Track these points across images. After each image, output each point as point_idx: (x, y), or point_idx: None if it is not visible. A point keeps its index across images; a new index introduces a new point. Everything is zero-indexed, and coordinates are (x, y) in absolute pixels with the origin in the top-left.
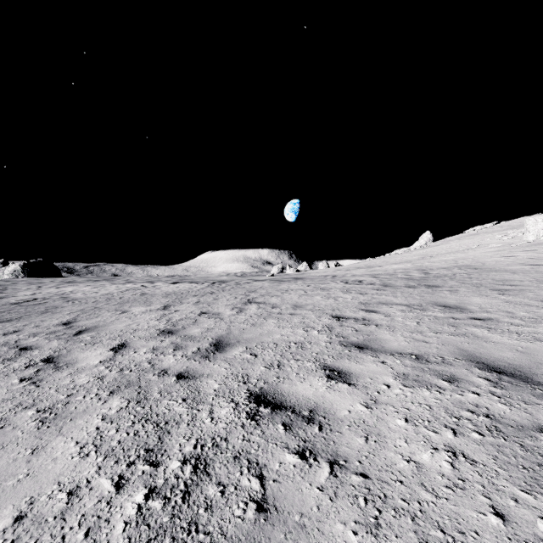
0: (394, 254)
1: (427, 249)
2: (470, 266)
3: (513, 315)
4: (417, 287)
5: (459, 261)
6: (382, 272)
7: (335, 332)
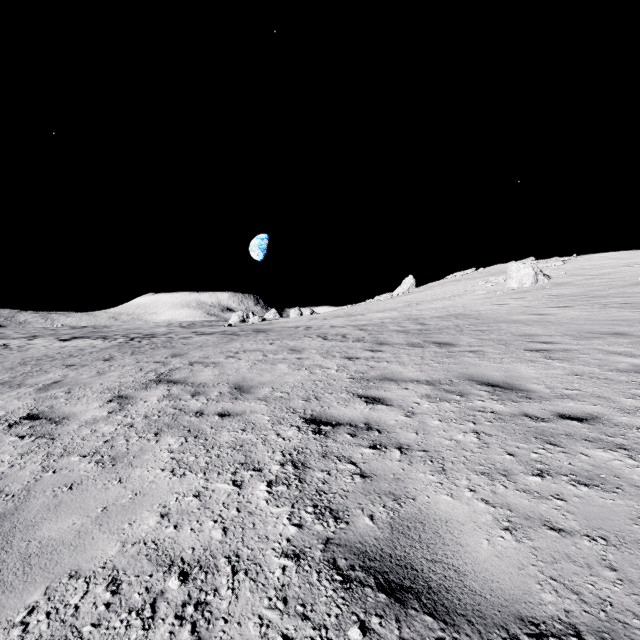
0: (376, 300)
1: (411, 295)
2: (467, 316)
3: (619, 404)
4: (425, 345)
5: (450, 309)
6: (367, 322)
7: (312, 485)
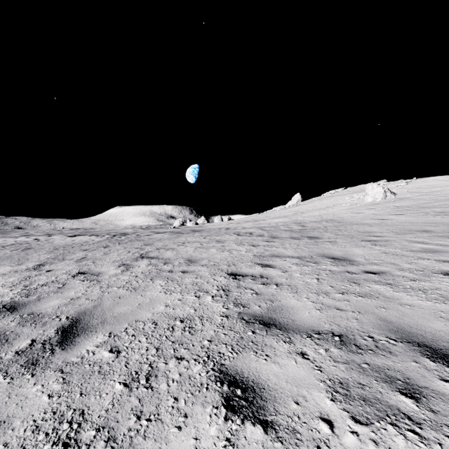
0: (274, 210)
1: (298, 206)
2: (334, 220)
3: (400, 267)
4: (301, 238)
5: (324, 216)
6: (267, 225)
7: (232, 297)
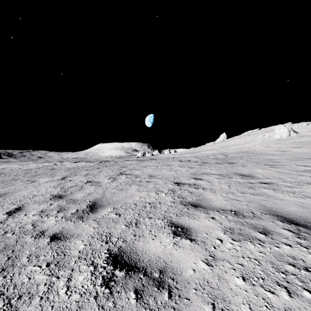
0: (206, 145)
1: (224, 142)
2: (248, 152)
3: (284, 180)
4: (223, 163)
5: (242, 149)
6: (200, 155)
7: (177, 194)
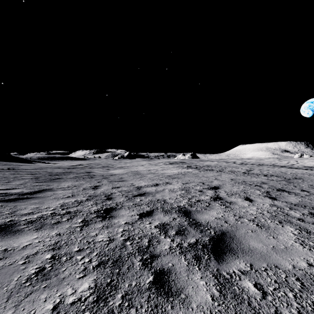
0: None
1: None
2: None
3: None
4: None
5: None
6: None
7: (311, 162)
